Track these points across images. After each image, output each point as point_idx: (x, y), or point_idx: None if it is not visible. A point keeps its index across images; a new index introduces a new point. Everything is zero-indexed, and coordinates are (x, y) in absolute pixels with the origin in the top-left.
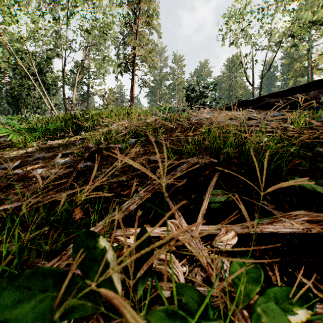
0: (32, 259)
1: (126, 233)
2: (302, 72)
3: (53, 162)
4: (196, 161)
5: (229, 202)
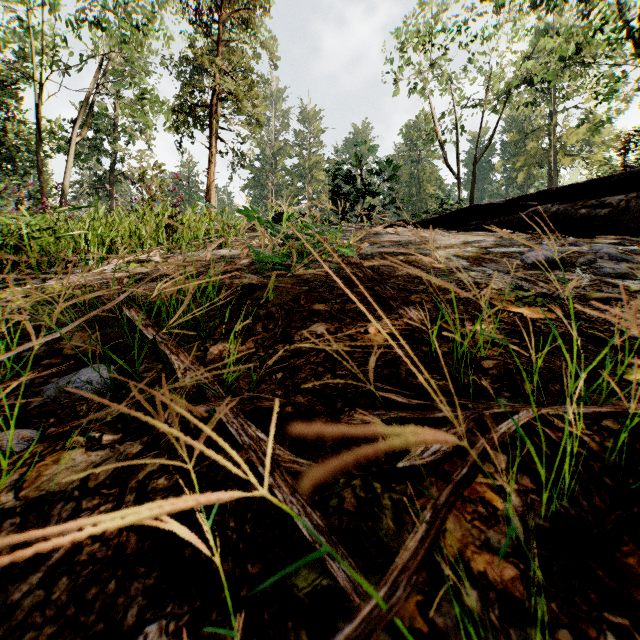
0: None
1: None
2: (540, 159)
3: None
4: None
5: None
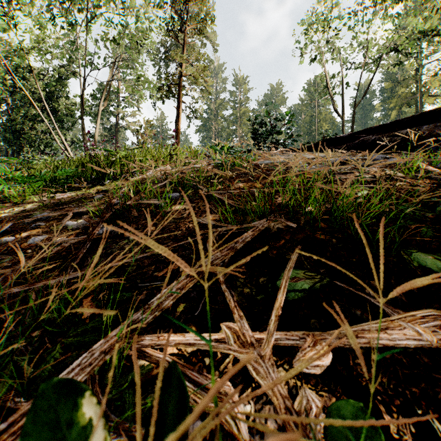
0: (1, 392)
1: (159, 342)
2: (408, 100)
3: (61, 225)
4: (265, 226)
5: (316, 291)
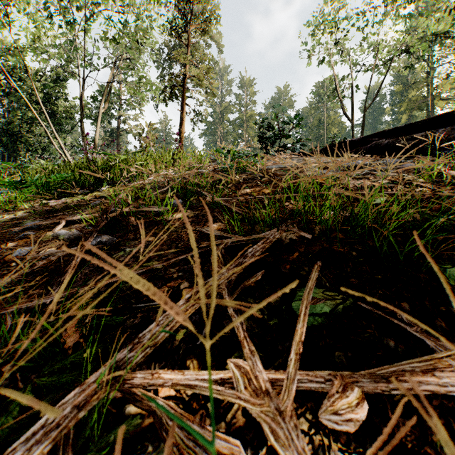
0: None
1: (153, 381)
2: (419, 104)
3: (52, 234)
4: (277, 237)
5: (338, 314)
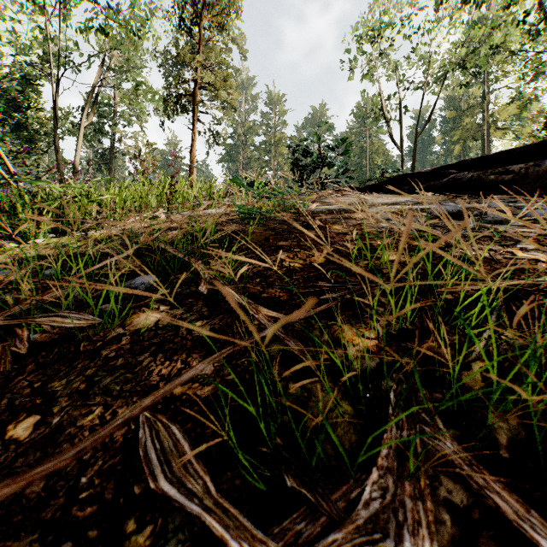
0: None
1: None
2: (474, 133)
3: None
4: None
5: None
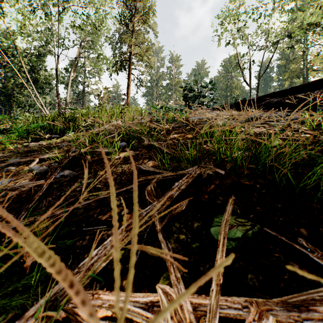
0: None
1: (93, 301)
2: (297, 73)
3: (28, 169)
4: (197, 173)
5: (248, 239)
